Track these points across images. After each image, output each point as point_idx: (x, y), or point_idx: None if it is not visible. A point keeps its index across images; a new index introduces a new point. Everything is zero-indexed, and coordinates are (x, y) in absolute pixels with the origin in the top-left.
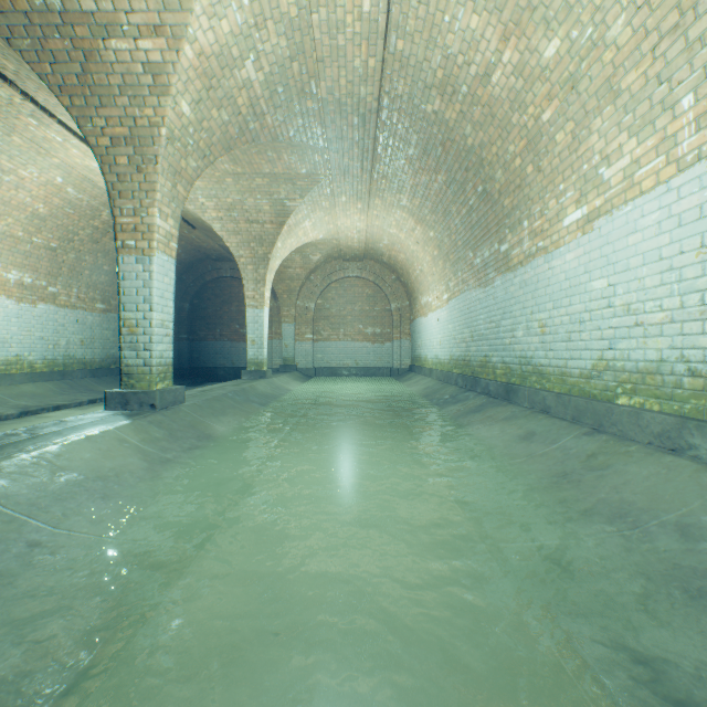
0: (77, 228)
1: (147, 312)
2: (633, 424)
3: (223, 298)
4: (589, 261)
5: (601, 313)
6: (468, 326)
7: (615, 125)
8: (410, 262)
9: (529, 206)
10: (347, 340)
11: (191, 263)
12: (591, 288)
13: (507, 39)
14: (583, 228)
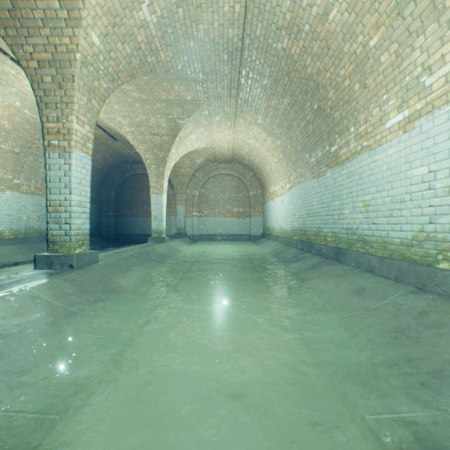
0: (34, 139)
1: (67, 194)
2: None
3: (138, 188)
4: (410, 153)
5: (422, 194)
6: (305, 206)
7: (438, 39)
8: (263, 163)
9: (355, 115)
10: (220, 216)
11: (116, 165)
12: (412, 175)
13: None
14: (405, 127)
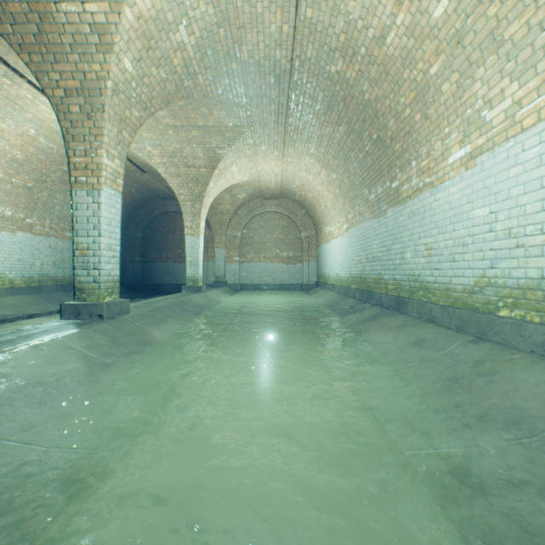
0: (49, 171)
1: (96, 237)
2: (516, 334)
3: (169, 229)
4: (472, 192)
5: (483, 237)
6: (364, 250)
7: (498, 72)
8: (316, 199)
9: (417, 148)
10: (266, 262)
11: (143, 201)
12: (474, 216)
13: (401, 3)
14: (466, 164)
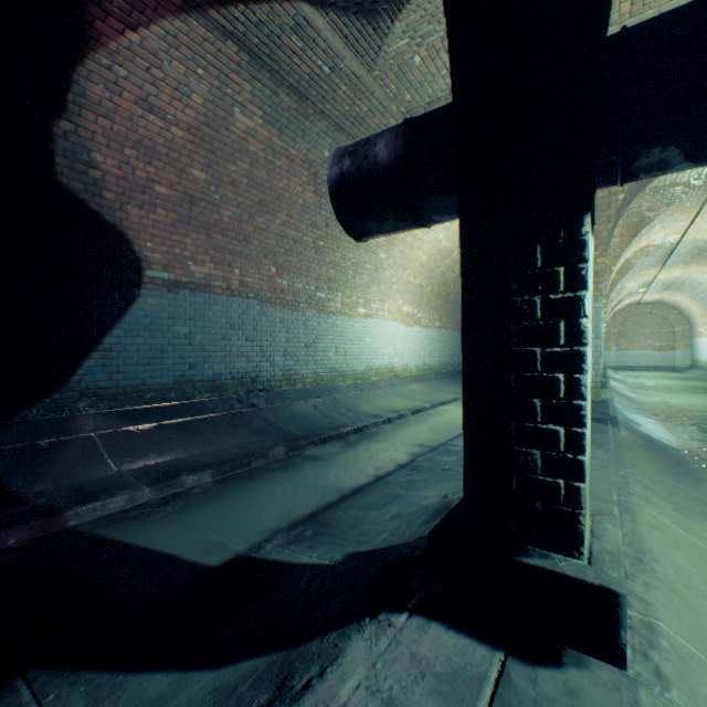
0: None
1: None
2: None
3: None
4: None
5: None
6: None
7: None
8: (688, 310)
9: None
10: (639, 350)
11: None
12: None
13: None
14: None
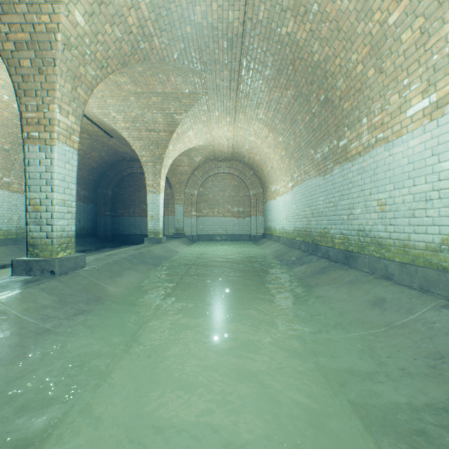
0: None
1: (49, 192)
2: None
3: (135, 187)
4: (438, 144)
5: None
6: (309, 205)
7: None
8: (263, 161)
9: (369, 104)
10: (220, 216)
11: (113, 163)
12: (441, 169)
13: None
14: (431, 114)
